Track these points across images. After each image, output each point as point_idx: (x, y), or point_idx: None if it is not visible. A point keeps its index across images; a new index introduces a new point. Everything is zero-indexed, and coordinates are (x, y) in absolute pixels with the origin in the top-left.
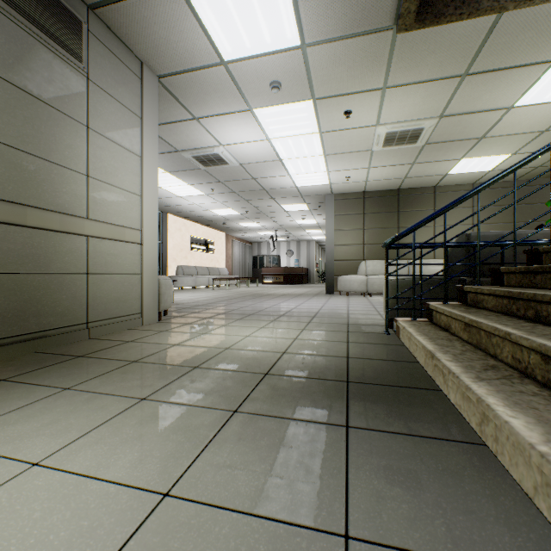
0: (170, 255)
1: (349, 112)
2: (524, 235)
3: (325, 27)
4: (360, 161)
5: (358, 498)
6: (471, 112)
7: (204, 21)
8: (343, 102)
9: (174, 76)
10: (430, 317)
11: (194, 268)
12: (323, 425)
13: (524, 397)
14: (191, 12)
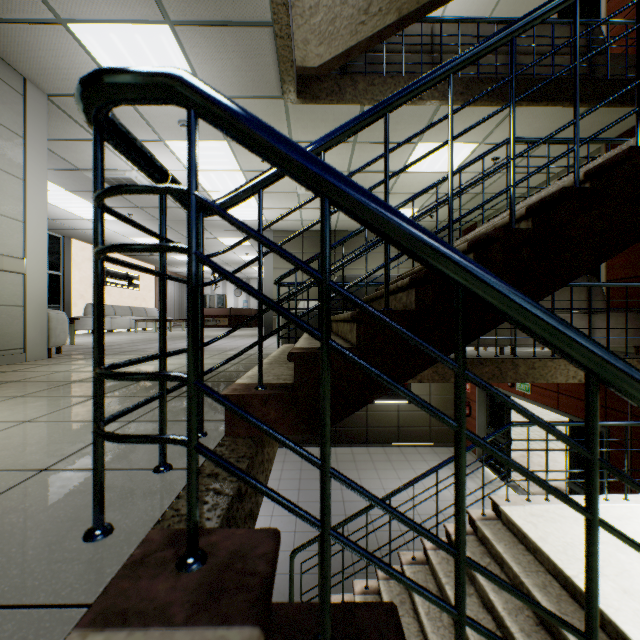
0: (76, 290)
1: None
2: (382, 278)
3: (223, 86)
4: (290, 201)
5: (152, 413)
6: (372, 171)
7: (98, 58)
8: None
9: (67, 97)
10: None
11: (110, 307)
12: None
13: (278, 367)
14: (82, 48)
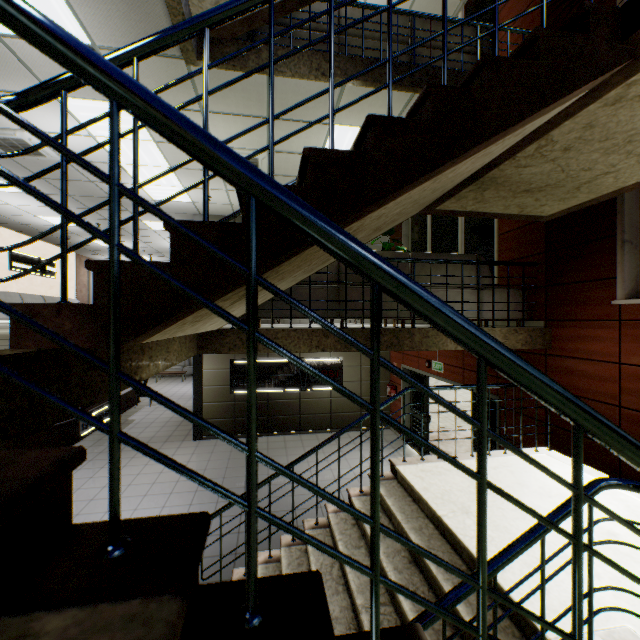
0: None
1: None
2: None
3: (113, 36)
4: (214, 181)
5: None
6: (293, 152)
7: None
8: None
9: None
10: None
11: (16, 295)
12: None
13: None
14: None
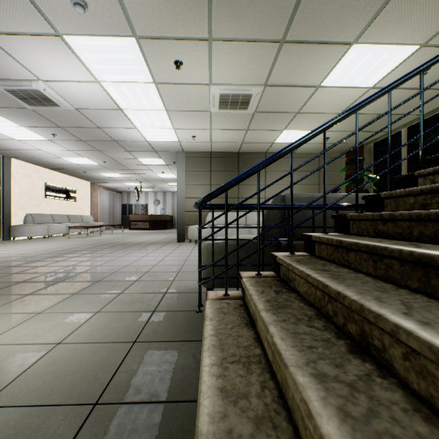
0: (16, 202)
1: (179, 63)
2: (332, 198)
3: None
4: (202, 121)
5: None
6: (289, 85)
7: None
8: (171, 48)
9: None
10: (244, 292)
11: (49, 216)
12: None
13: None
14: None
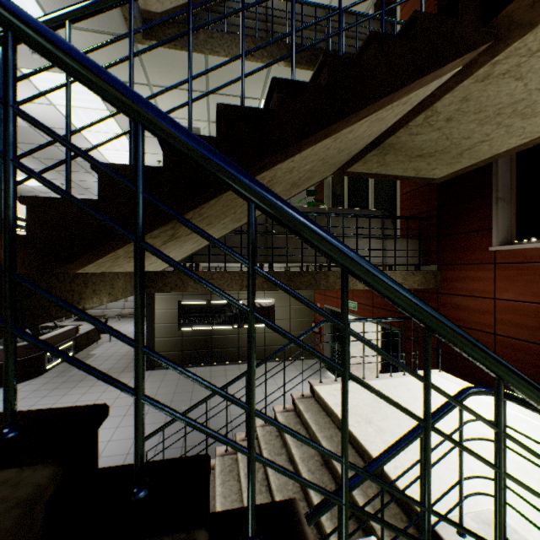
0: None
1: None
2: None
3: None
4: None
5: None
6: None
7: None
8: None
9: None
10: None
11: None
12: None
13: None
14: None
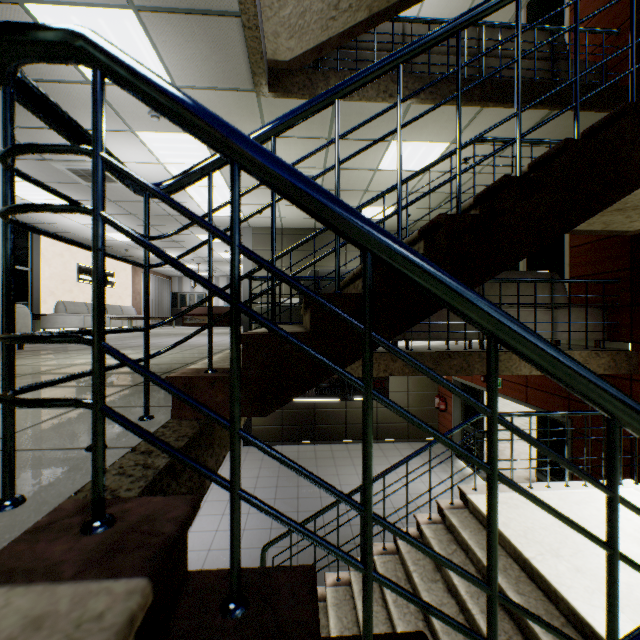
0: (46, 287)
1: None
2: None
3: (193, 76)
4: (267, 197)
5: None
6: (348, 168)
7: None
8: None
9: None
10: None
11: (83, 305)
12: (116, 386)
13: None
14: None
